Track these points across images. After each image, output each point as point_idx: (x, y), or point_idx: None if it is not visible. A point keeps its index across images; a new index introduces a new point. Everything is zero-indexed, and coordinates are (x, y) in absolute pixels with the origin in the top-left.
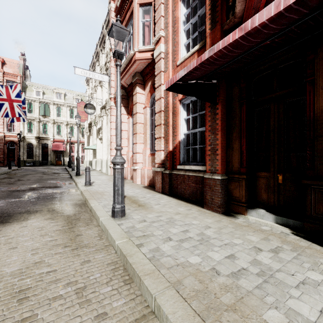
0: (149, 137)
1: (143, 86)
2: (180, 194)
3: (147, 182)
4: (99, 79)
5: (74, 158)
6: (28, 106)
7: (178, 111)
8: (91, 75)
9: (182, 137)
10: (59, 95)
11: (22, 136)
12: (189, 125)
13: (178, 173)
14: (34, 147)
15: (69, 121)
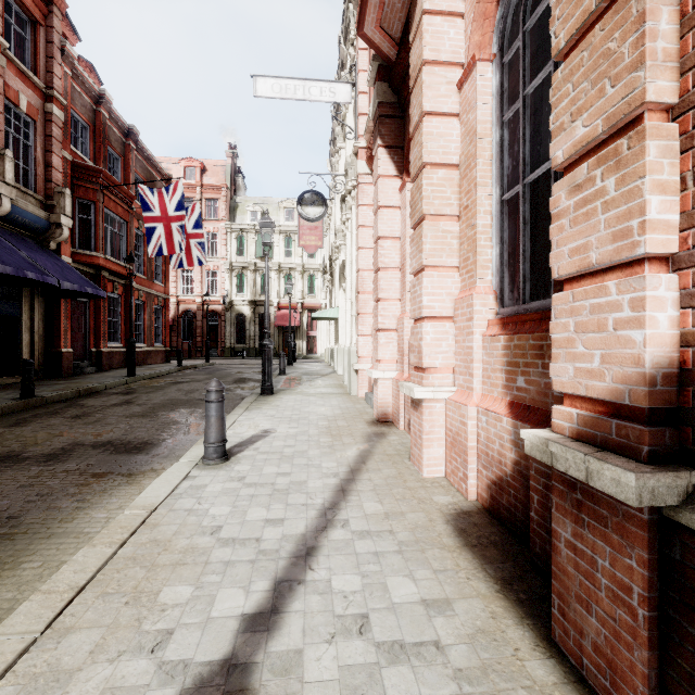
0: (489, 225)
1: None
2: None
3: (476, 482)
4: (323, 100)
5: (317, 342)
6: (237, 242)
7: None
8: (299, 91)
9: None
10: (289, 213)
11: (228, 300)
12: None
13: None
14: (247, 321)
15: (307, 265)
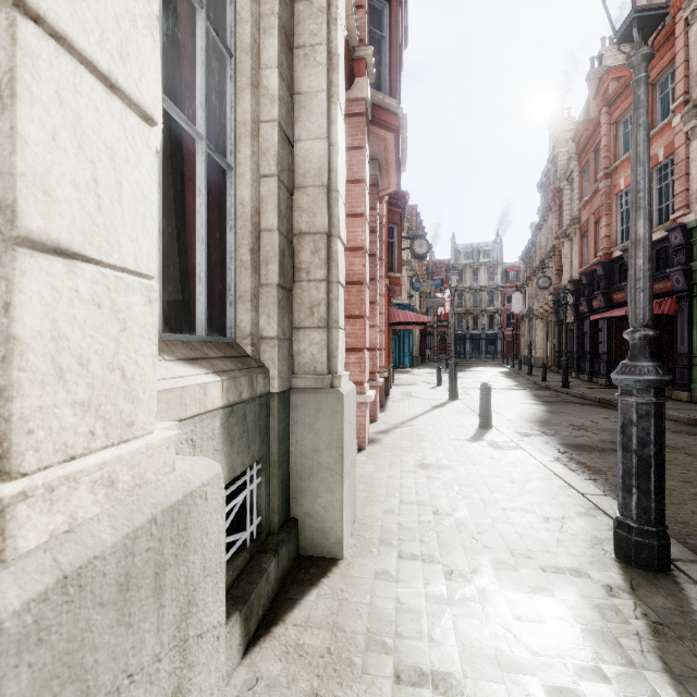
0: None
1: None
2: None
3: None
4: None
5: None
6: None
7: None
8: None
9: None
10: None
11: None
12: None
13: None
14: None
15: None
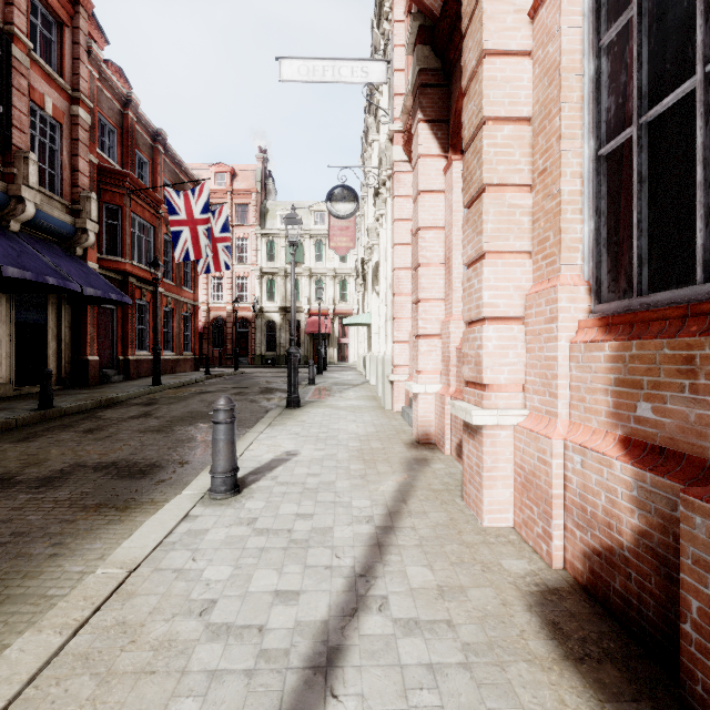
0: (577, 192)
1: None
2: None
3: (564, 544)
4: (355, 81)
5: (349, 350)
6: (267, 248)
7: None
8: (327, 73)
9: None
10: (320, 217)
11: (258, 307)
12: None
13: None
14: (277, 328)
15: (338, 270)
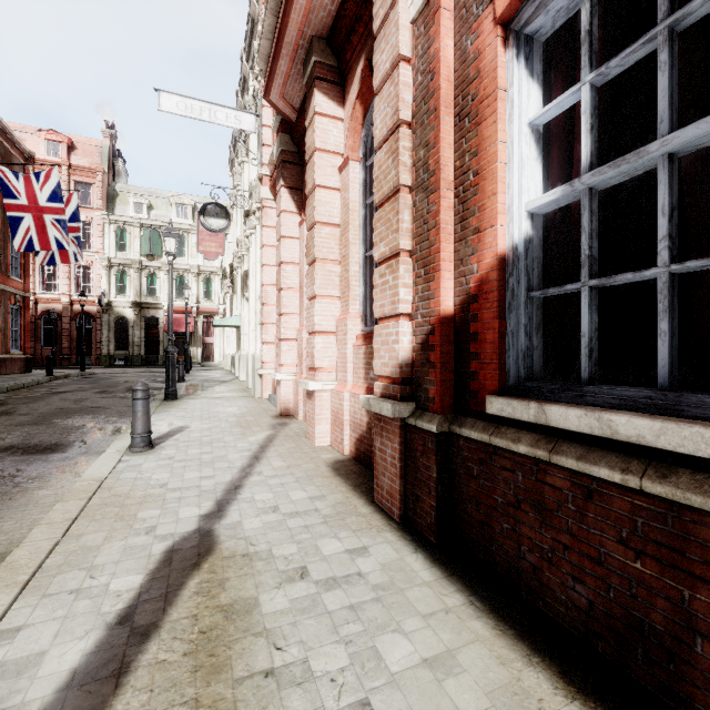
0: (358, 271)
1: (337, 89)
2: (510, 574)
3: (349, 443)
4: (229, 126)
5: (214, 349)
6: (117, 236)
7: (493, 88)
8: (204, 113)
9: (518, 233)
10: (182, 210)
11: (106, 301)
12: (557, 162)
13: (495, 445)
14: (130, 325)
15: (202, 267)
